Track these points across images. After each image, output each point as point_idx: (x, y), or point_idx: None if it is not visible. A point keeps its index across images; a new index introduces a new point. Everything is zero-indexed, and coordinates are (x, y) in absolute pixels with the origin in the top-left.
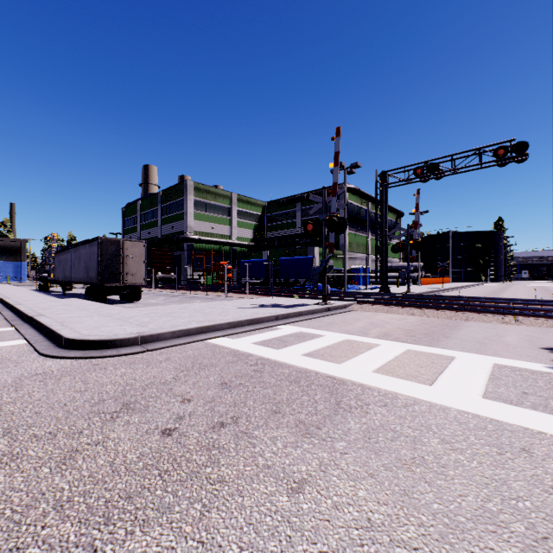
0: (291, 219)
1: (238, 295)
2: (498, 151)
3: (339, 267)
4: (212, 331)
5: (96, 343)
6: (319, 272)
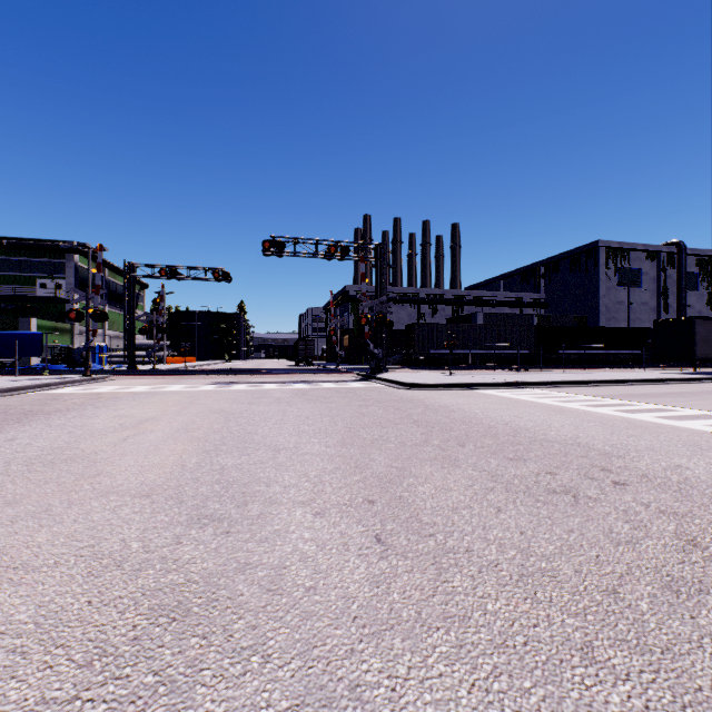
0: None
1: None
2: (216, 274)
3: (66, 344)
4: (24, 390)
5: None
6: (84, 352)
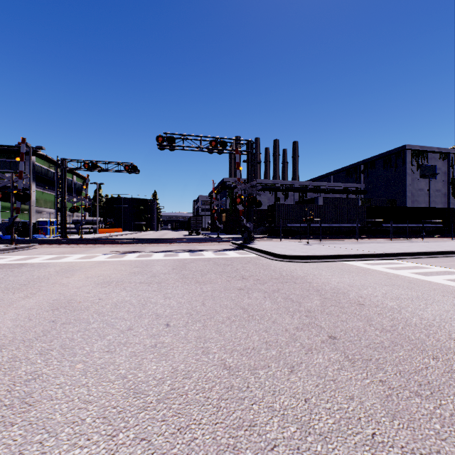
0: None
1: None
2: (126, 167)
3: (25, 219)
4: None
5: None
6: (8, 225)
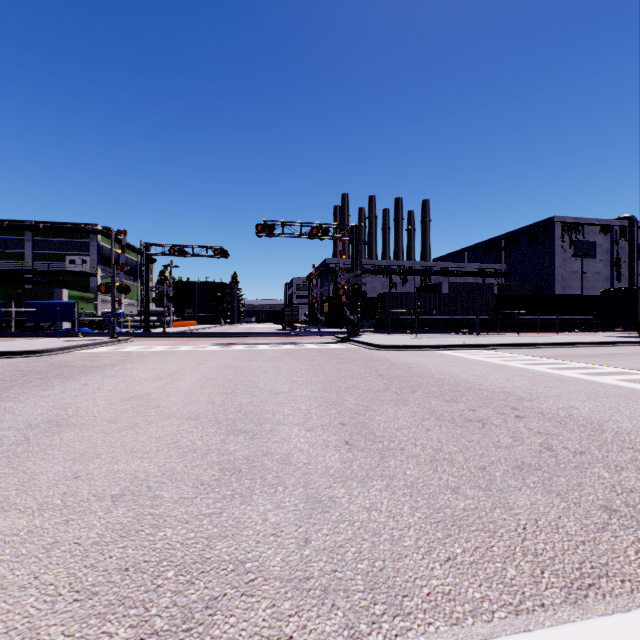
0: (15, 248)
1: (6, 339)
2: (216, 251)
3: (90, 310)
4: (71, 349)
5: (29, 352)
6: (111, 318)
